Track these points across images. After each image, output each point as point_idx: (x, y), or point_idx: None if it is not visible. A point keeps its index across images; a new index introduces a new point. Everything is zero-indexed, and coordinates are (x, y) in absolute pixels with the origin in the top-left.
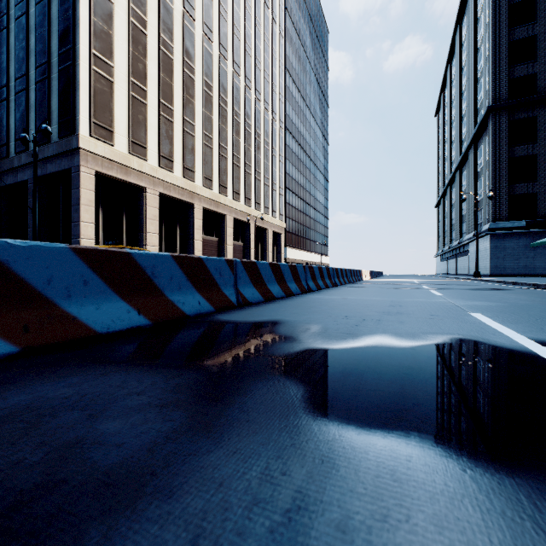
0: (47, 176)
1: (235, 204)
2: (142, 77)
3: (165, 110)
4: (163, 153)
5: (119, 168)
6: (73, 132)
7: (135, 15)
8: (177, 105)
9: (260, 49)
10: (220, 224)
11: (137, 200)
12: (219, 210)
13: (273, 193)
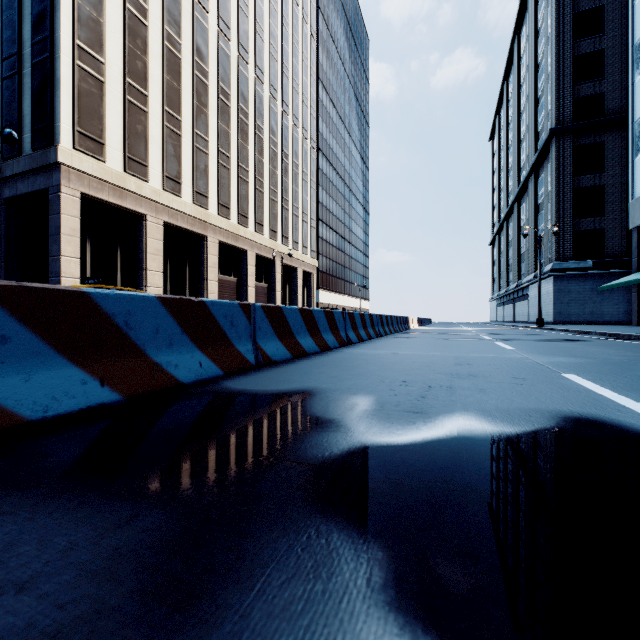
0: (17, 197)
1: (257, 237)
2: (141, 78)
3: (171, 120)
4: (168, 174)
5: (111, 190)
6: (51, 143)
7: (132, 1)
8: (185, 115)
9: (288, 52)
10: (239, 262)
11: (135, 231)
12: (238, 244)
13: (303, 225)
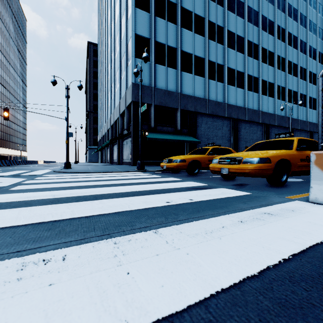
0: None
1: None
2: None
3: None
4: None
5: None
6: None
7: None
8: None
9: None
10: None
11: None
12: None
13: None
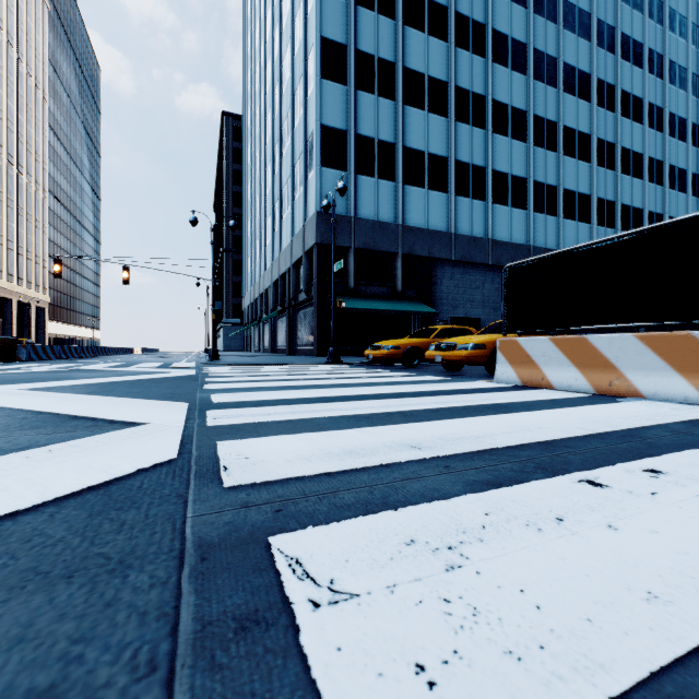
0: None
1: None
2: None
3: None
4: None
5: None
6: None
7: None
8: None
9: (23, 121)
10: None
11: None
12: None
13: (37, 266)
